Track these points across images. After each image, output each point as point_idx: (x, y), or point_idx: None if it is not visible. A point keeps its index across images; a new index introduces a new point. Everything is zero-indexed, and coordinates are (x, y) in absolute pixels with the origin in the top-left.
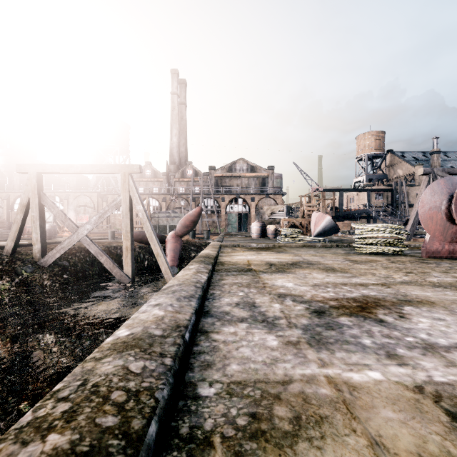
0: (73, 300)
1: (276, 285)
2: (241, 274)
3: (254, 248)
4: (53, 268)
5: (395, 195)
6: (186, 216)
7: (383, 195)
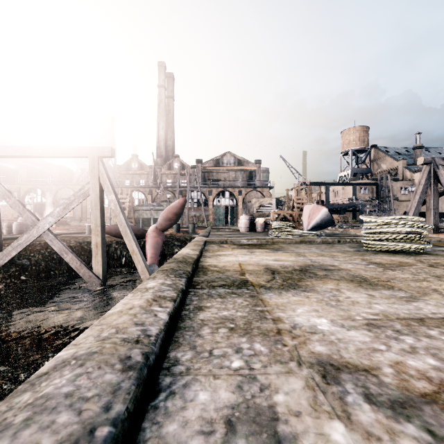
0: (28, 308)
1: (300, 325)
2: (233, 294)
3: (245, 245)
4: (9, 268)
5: (380, 189)
6: (168, 207)
7: (369, 189)
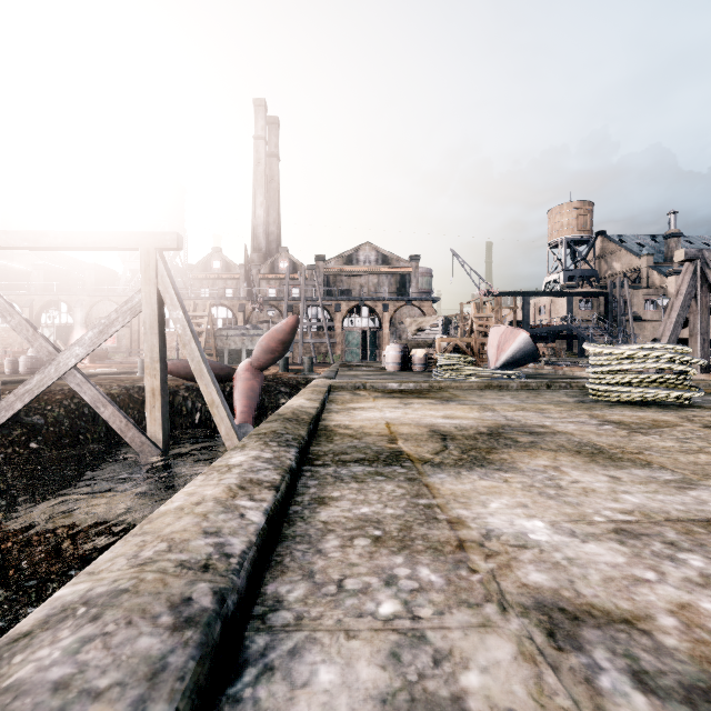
0: (41, 495)
1: (497, 532)
2: (377, 475)
3: (395, 392)
4: (11, 430)
5: (611, 302)
6: (269, 331)
7: (593, 302)
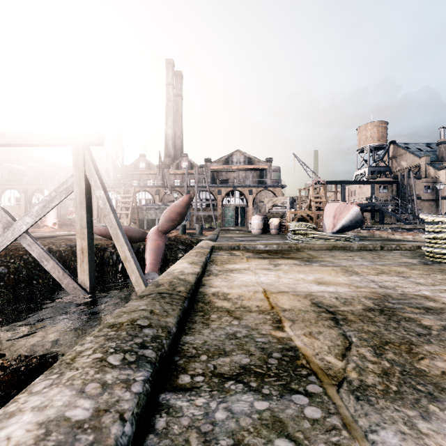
0: None
1: None
2: (276, 432)
3: (262, 252)
4: None
5: (401, 187)
6: (170, 206)
7: (388, 187)
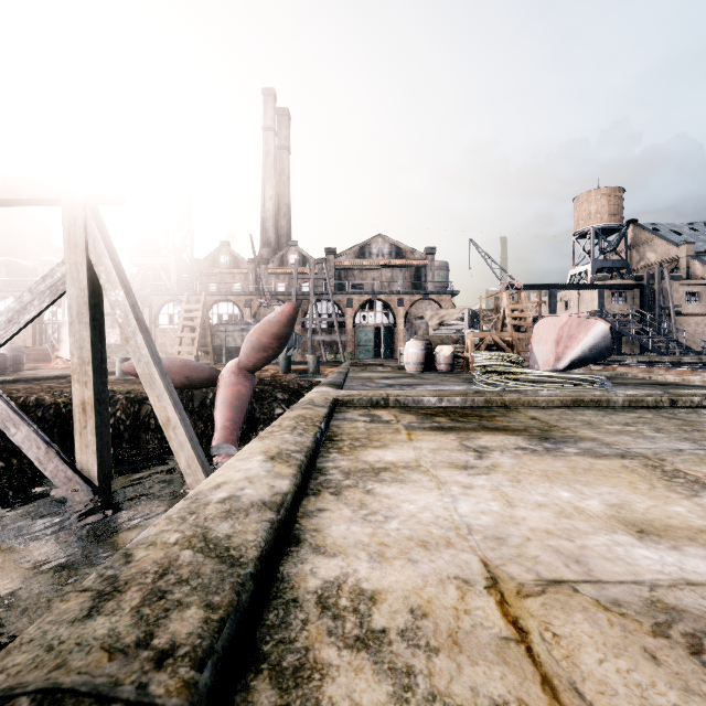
0: None
1: None
2: None
3: (436, 413)
4: None
5: (648, 295)
6: (260, 323)
7: (627, 295)
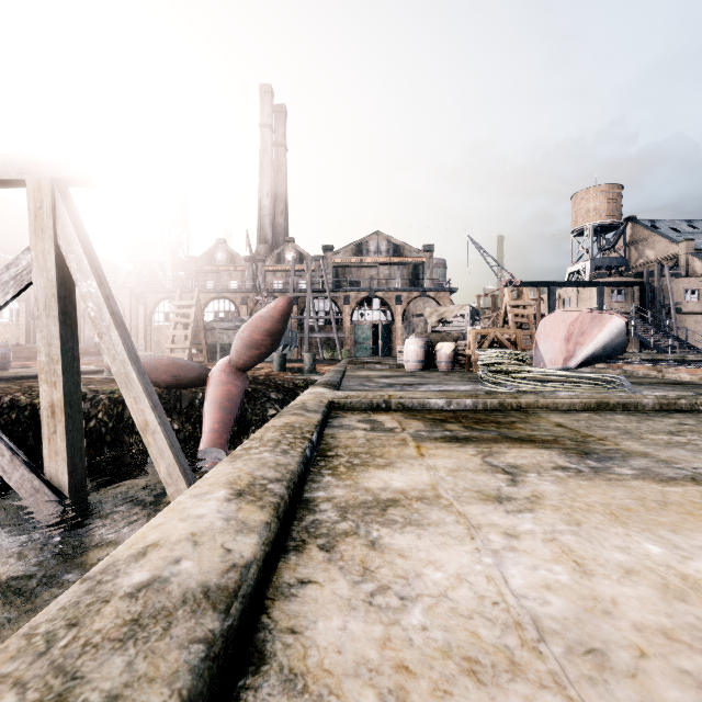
0: None
1: None
2: None
3: (446, 419)
4: None
5: (648, 292)
6: (252, 319)
7: (626, 292)
